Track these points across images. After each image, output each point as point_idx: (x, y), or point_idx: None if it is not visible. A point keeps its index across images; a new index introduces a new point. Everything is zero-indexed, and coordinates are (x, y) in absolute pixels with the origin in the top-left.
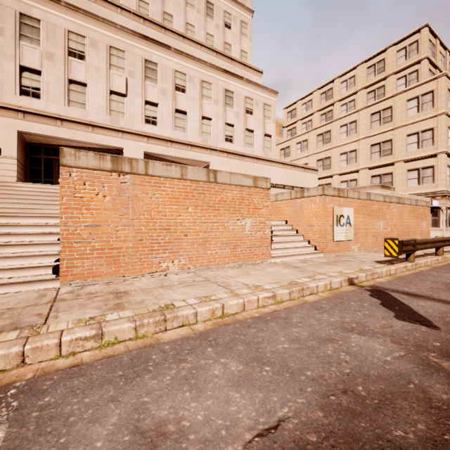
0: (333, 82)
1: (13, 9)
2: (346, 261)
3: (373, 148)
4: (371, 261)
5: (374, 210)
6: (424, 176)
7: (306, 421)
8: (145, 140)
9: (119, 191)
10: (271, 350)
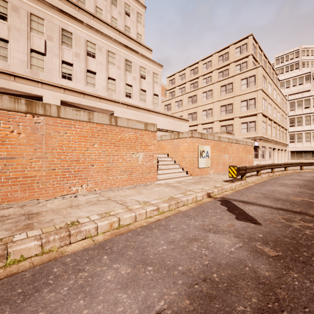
0: (198, 63)
1: None
2: (206, 181)
3: (222, 108)
4: (221, 181)
5: (222, 147)
6: (250, 127)
7: (177, 310)
8: (61, 91)
9: (33, 129)
10: (154, 252)
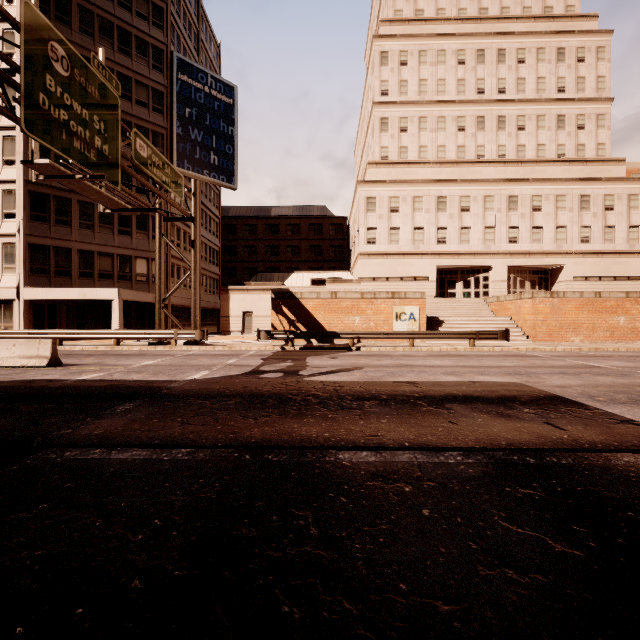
0: None
1: (434, 196)
2: None
3: None
4: None
5: None
6: None
7: None
8: (508, 256)
9: (552, 306)
10: None
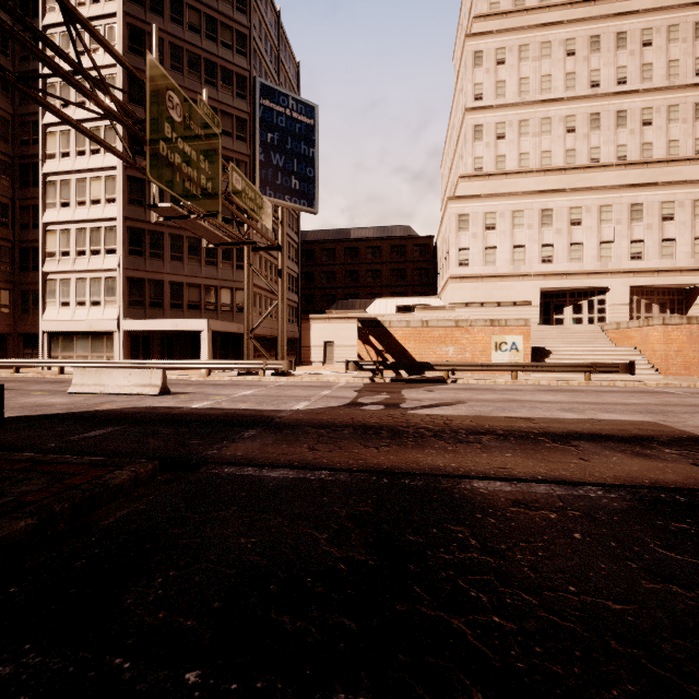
0: None
1: (537, 209)
2: None
3: None
4: None
5: None
6: None
7: None
8: (630, 275)
9: (690, 334)
10: None
